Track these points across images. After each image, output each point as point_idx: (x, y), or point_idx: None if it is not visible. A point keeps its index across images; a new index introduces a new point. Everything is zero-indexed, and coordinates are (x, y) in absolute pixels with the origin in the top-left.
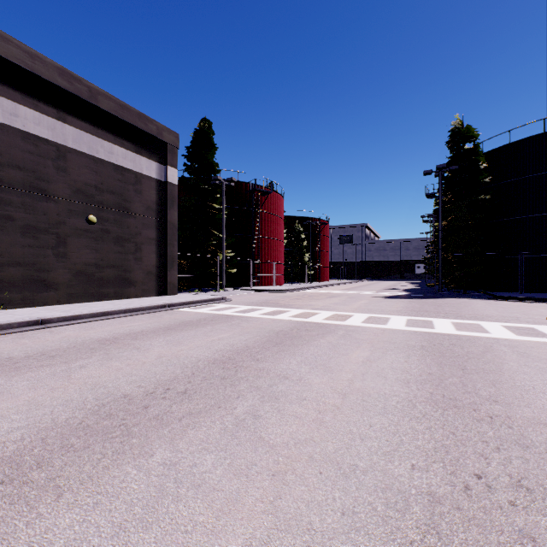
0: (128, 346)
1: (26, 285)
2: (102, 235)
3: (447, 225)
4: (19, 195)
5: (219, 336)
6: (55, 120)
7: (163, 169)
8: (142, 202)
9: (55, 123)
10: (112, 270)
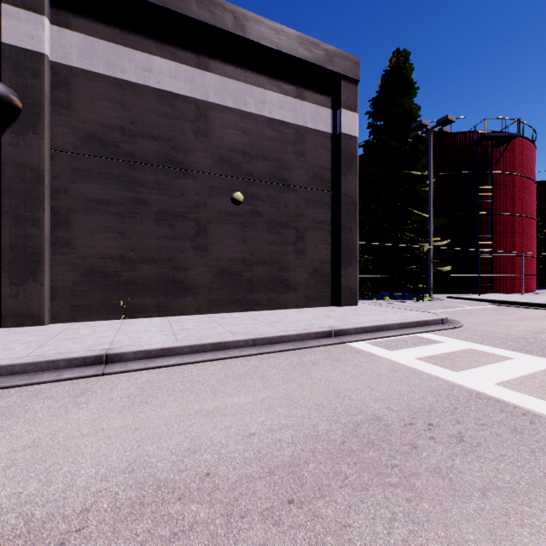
0: None
1: (160, 288)
2: (251, 219)
3: None
4: (153, 172)
5: None
6: (193, 68)
7: (335, 117)
8: (305, 168)
9: (193, 73)
10: (264, 268)
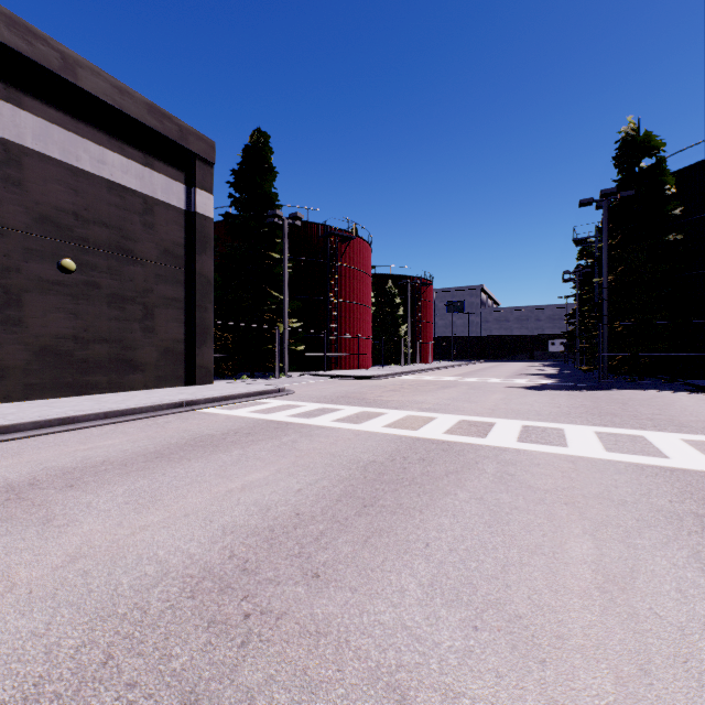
0: (33, 512)
1: None
2: (86, 291)
3: (614, 280)
4: None
5: (246, 477)
6: None
7: (190, 194)
8: (155, 241)
9: None
10: (104, 346)
